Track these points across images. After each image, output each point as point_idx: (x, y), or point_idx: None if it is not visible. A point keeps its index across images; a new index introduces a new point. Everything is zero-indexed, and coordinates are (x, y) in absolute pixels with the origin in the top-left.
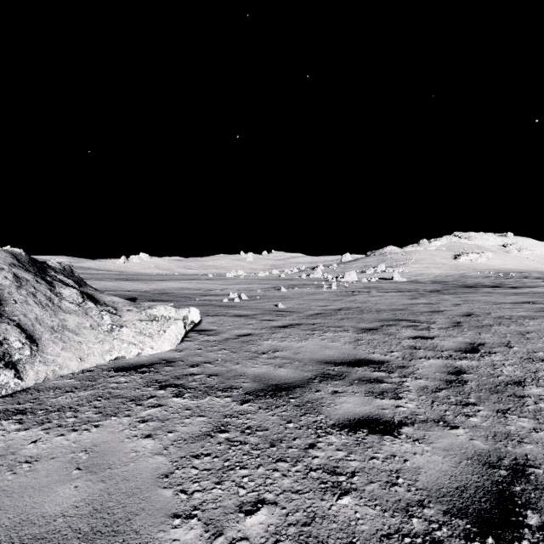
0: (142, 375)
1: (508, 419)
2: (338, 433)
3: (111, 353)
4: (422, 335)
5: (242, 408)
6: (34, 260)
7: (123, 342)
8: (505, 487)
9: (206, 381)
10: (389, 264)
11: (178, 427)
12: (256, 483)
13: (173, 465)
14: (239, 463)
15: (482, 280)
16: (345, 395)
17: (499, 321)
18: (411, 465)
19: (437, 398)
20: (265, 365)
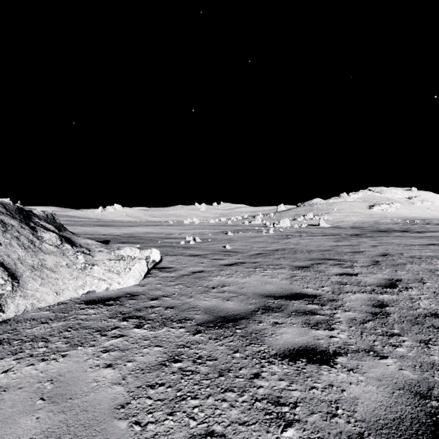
0: (109, 307)
1: (431, 349)
2: (280, 362)
3: (84, 287)
4: (347, 272)
5: (194, 338)
6: (21, 209)
7: (94, 279)
8: (438, 419)
9: (164, 313)
10: (316, 213)
11: (136, 356)
12: (205, 414)
13: (130, 395)
14: (190, 393)
15: (392, 226)
16: (284, 326)
17: (411, 260)
18: (348, 395)
19: (365, 329)
20: (215, 299)
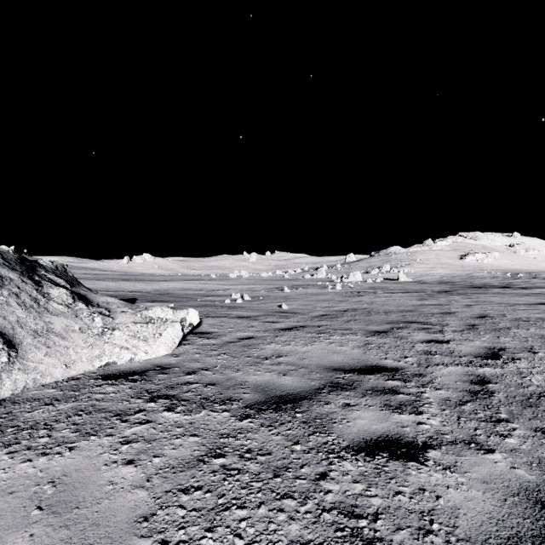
0: (132, 384)
1: None
2: (354, 458)
3: (101, 358)
4: (436, 338)
5: (242, 425)
6: (23, 258)
7: (115, 347)
8: None
9: (203, 391)
10: (394, 265)
11: (166, 449)
12: (256, 529)
13: (156, 503)
14: (236, 500)
15: (490, 280)
16: (358, 409)
17: (516, 324)
18: (446, 503)
19: (463, 412)
20: (268, 373)
